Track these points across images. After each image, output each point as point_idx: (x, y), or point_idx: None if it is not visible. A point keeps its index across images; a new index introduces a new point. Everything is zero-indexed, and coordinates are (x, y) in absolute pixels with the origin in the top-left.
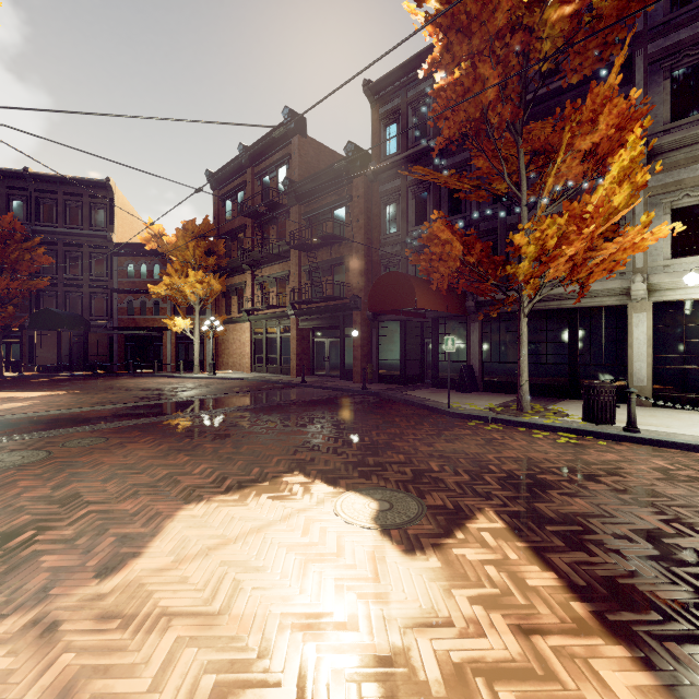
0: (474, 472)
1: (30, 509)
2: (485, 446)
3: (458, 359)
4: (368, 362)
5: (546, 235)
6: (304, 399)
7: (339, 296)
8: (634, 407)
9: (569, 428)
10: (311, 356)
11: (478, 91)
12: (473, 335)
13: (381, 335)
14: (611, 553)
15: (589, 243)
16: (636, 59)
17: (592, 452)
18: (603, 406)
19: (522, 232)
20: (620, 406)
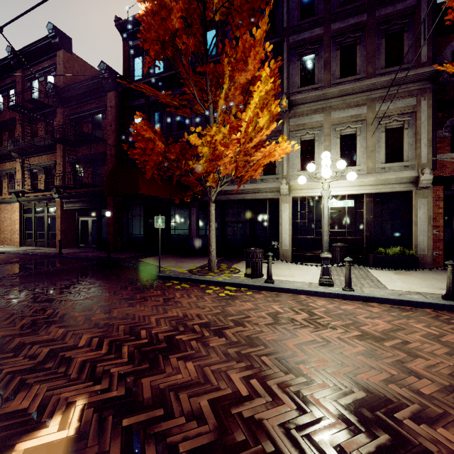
0: (119, 341)
1: None
2: (159, 306)
3: (183, 233)
4: (120, 236)
5: (216, 140)
6: (41, 270)
7: (94, 184)
8: (270, 266)
9: (233, 283)
10: (77, 232)
11: (165, 17)
12: (193, 216)
13: (130, 216)
14: (165, 453)
15: (244, 149)
16: (283, 44)
17: (237, 303)
18: (255, 266)
19: (195, 134)
20: (275, 262)
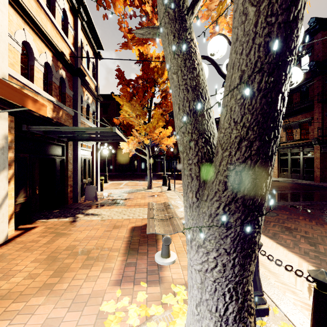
0: None
1: (325, 260)
2: None
3: None
4: None
5: None
6: None
7: None
8: None
9: None
10: None
11: None
12: None
13: None
14: None
15: None
16: None
17: None
18: None
19: None
20: None
